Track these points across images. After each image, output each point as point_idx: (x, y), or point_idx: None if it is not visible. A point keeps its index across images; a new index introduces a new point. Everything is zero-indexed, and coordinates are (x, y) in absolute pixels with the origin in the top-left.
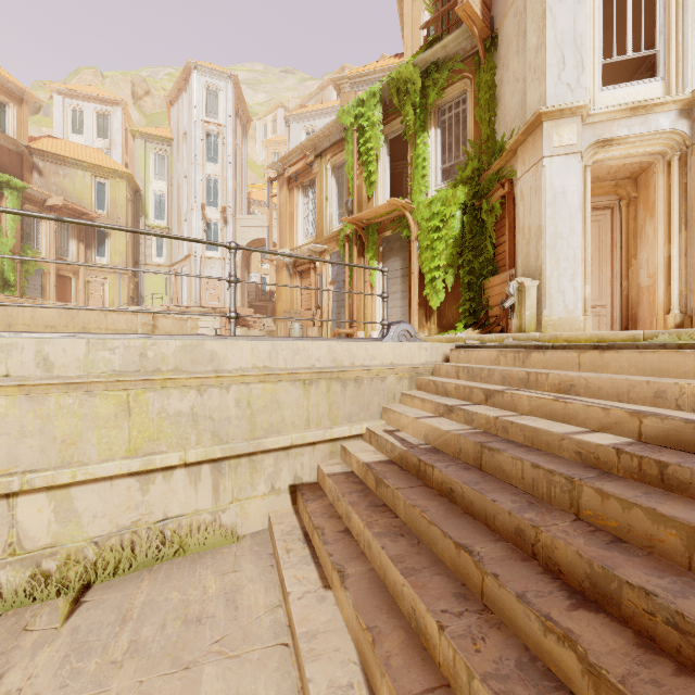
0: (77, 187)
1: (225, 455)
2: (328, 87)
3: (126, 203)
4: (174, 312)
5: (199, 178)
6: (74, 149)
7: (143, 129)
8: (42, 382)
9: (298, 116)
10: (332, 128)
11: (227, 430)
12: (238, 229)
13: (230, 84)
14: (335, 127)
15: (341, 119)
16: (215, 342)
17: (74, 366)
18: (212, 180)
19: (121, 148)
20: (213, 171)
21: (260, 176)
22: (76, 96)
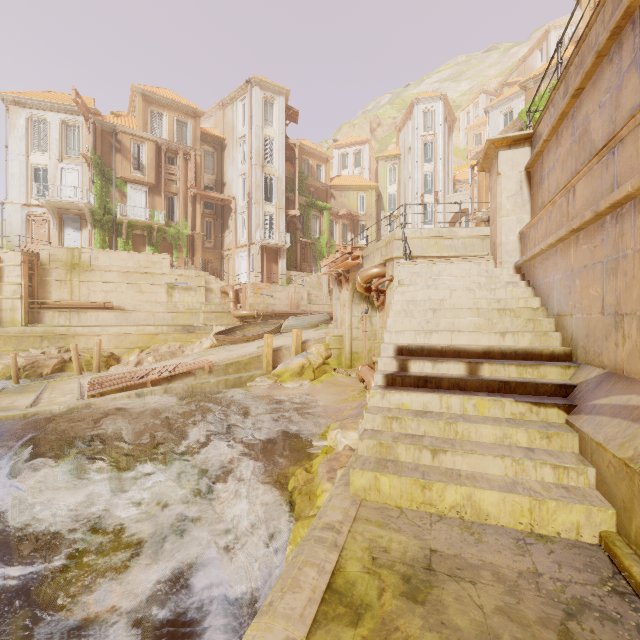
0: (350, 201)
1: (458, 255)
2: (530, 55)
3: (374, 205)
4: (445, 222)
5: (419, 176)
6: (348, 180)
7: (383, 154)
8: (422, 237)
9: (495, 105)
10: (515, 123)
11: (459, 251)
12: (446, 206)
13: (441, 102)
14: (517, 122)
15: (521, 118)
16: (455, 229)
17: (426, 235)
18: (427, 175)
19: (368, 170)
20: (428, 168)
21: (462, 159)
22: (344, 146)
